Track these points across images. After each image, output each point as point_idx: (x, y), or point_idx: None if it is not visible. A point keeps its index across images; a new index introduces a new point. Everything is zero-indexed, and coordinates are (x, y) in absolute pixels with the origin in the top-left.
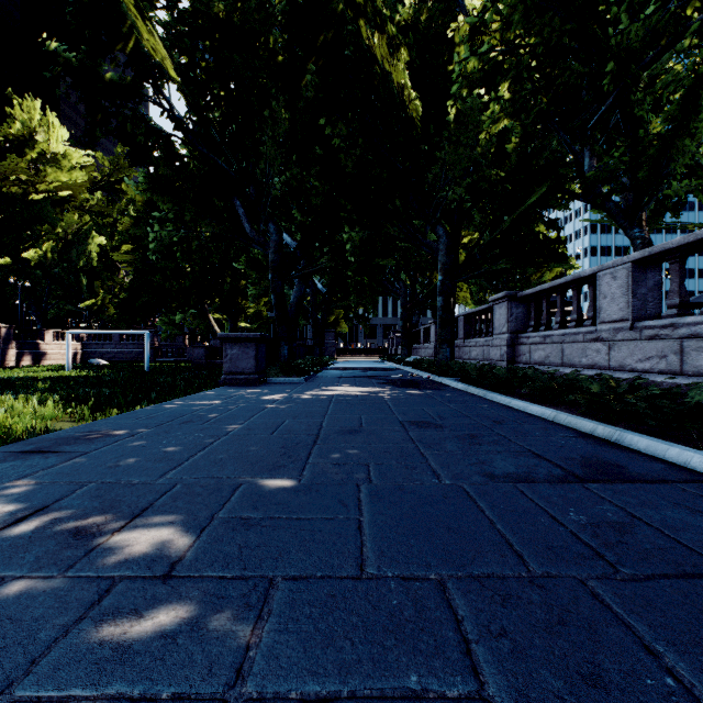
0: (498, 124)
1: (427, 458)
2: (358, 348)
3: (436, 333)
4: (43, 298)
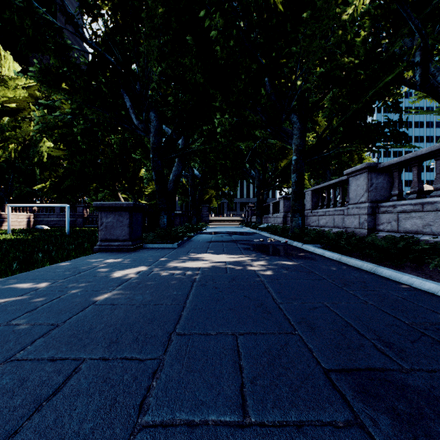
0: None
1: None
2: (224, 218)
3: (284, 206)
4: (9, 183)
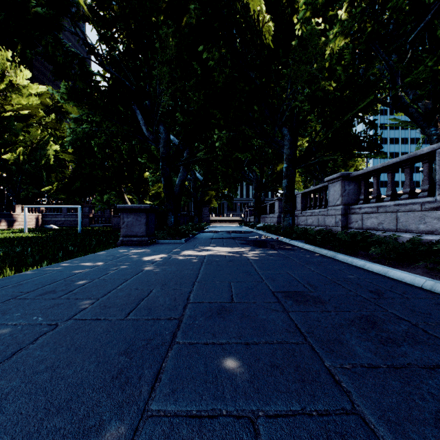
0: (335, 41)
1: (347, 391)
2: (224, 218)
3: (279, 207)
4: (17, 184)
